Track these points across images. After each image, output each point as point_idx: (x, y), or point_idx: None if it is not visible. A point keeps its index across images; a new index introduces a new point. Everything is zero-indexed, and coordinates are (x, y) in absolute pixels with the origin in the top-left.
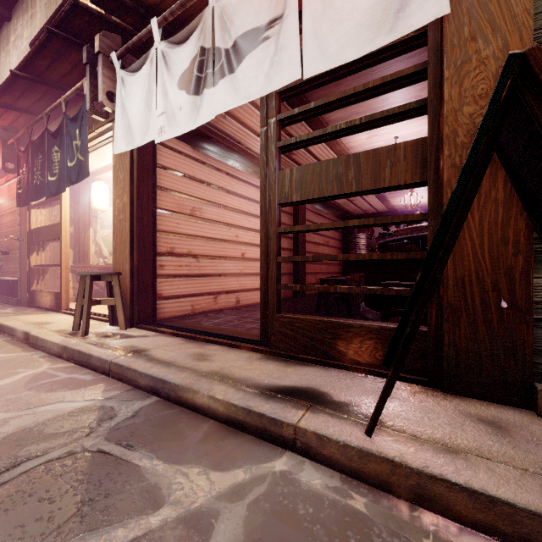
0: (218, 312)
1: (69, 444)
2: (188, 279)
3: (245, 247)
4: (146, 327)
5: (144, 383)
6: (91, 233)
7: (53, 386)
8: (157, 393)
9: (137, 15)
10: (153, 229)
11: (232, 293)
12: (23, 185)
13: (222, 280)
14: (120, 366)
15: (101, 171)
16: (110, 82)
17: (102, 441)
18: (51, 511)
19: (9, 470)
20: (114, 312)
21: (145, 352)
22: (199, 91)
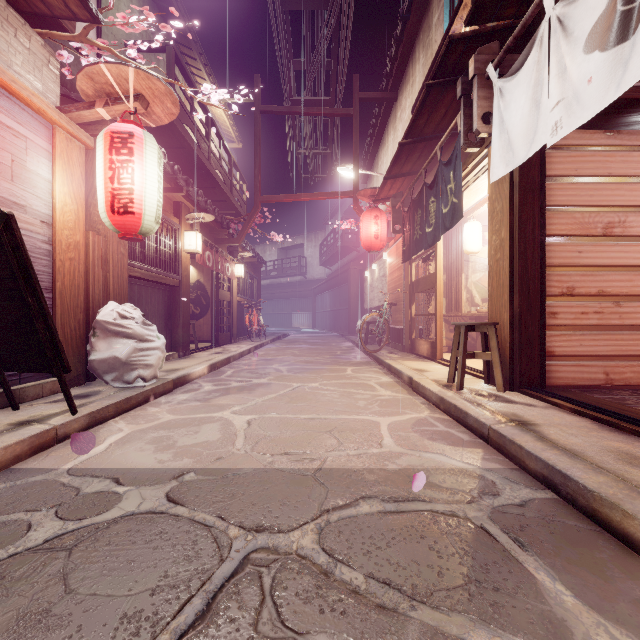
0: None
1: (451, 503)
2: (598, 333)
3: None
4: (530, 393)
5: (533, 467)
6: (462, 279)
7: (433, 435)
8: (554, 488)
9: None
10: (540, 266)
11: None
12: (406, 242)
13: None
14: (501, 435)
15: (473, 209)
16: (485, 102)
17: (484, 518)
18: (439, 565)
19: (405, 502)
20: (489, 369)
21: (532, 427)
22: (627, 33)
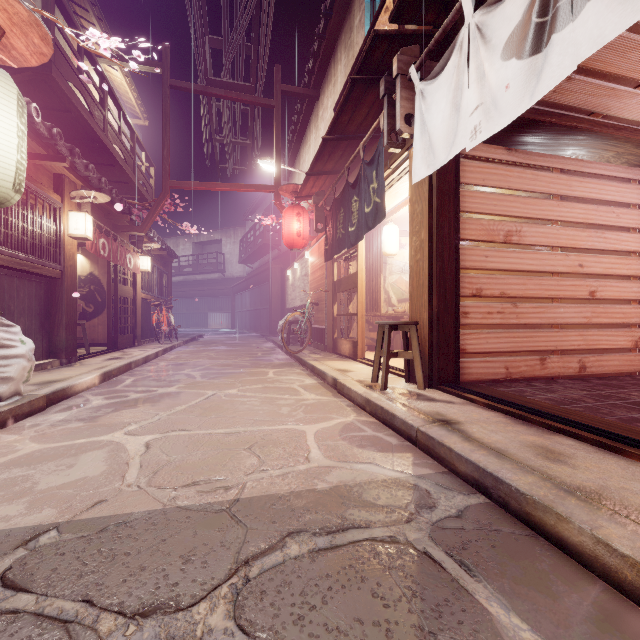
0: (548, 381)
1: (390, 525)
2: (500, 331)
3: (595, 282)
4: (448, 390)
5: (463, 470)
6: (381, 280)
7: (362, 442)
8: (486, 492)
9: (438, 6)
10: (455, 267)
11: (571, 354)
12: (329, 241)
13: (553, 334)
14: (429, 437)
15: (391, 212)
16: (408, 104)
17: (426, 539)
18: (387, 619)
19: (339, 532)
20: (410, 367)
21: (456, 426)
22: (540, 44)
